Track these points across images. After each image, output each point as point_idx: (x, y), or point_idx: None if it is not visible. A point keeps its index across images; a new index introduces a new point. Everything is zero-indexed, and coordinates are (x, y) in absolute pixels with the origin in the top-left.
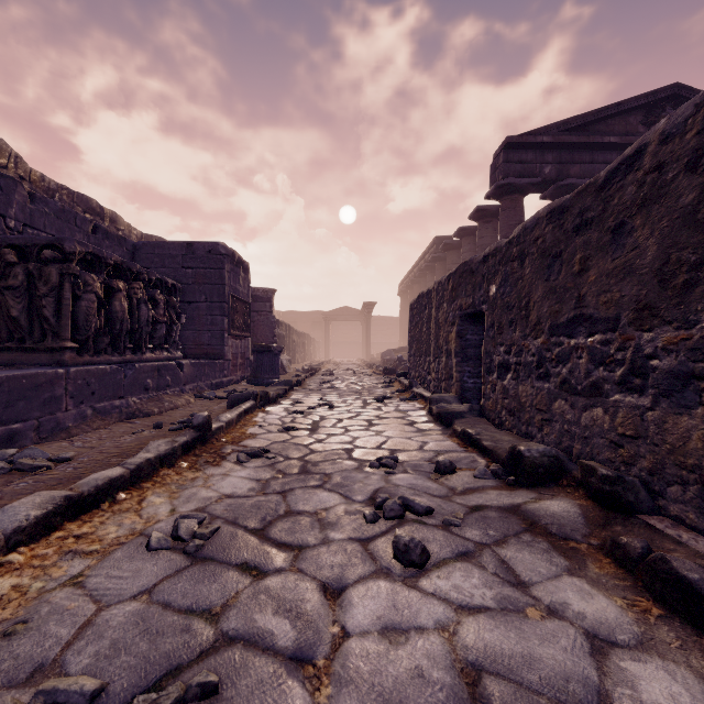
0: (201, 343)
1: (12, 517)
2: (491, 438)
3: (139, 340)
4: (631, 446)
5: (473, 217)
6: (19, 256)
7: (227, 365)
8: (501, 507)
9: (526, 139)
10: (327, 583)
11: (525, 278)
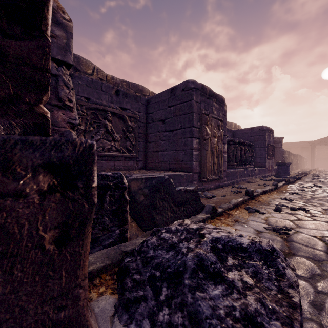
0: (256, 162)
1: (259, 191)
2: None
3: (245, 162)
4: None
5: None
6: None
7: (266, 170)
8: None
9: None
10: (323, 208)
11: None
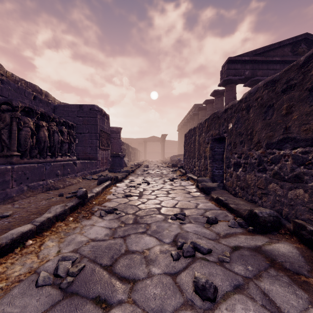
0: (86, 152)
1: None
2: (233, 202)
3: (54, 151)
4: None
5: (212, 95)
6: None
7: (98, 163)
8: (249, 248)
9: (237, 58)
10: None
11: (250, 119)
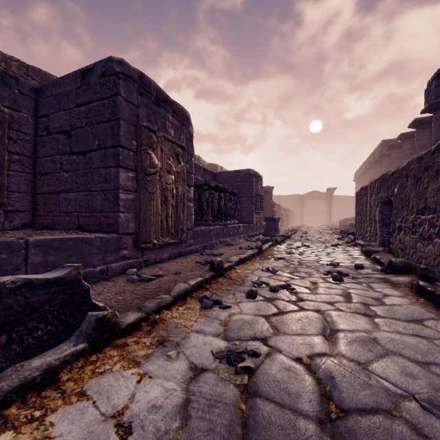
0: (242, 216)
1: (233, 259)
2: (386, 259)
3: (226, 216)
4: (438, 258)
5: (411, 126)
6: (195, 188)
7: (253, 227)
8: (377, 277)
9: None
10: (312, 281)
11: (408, 187)
